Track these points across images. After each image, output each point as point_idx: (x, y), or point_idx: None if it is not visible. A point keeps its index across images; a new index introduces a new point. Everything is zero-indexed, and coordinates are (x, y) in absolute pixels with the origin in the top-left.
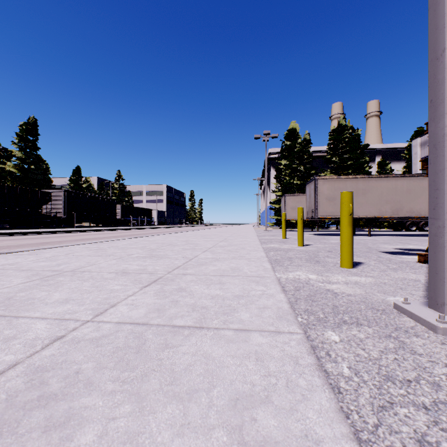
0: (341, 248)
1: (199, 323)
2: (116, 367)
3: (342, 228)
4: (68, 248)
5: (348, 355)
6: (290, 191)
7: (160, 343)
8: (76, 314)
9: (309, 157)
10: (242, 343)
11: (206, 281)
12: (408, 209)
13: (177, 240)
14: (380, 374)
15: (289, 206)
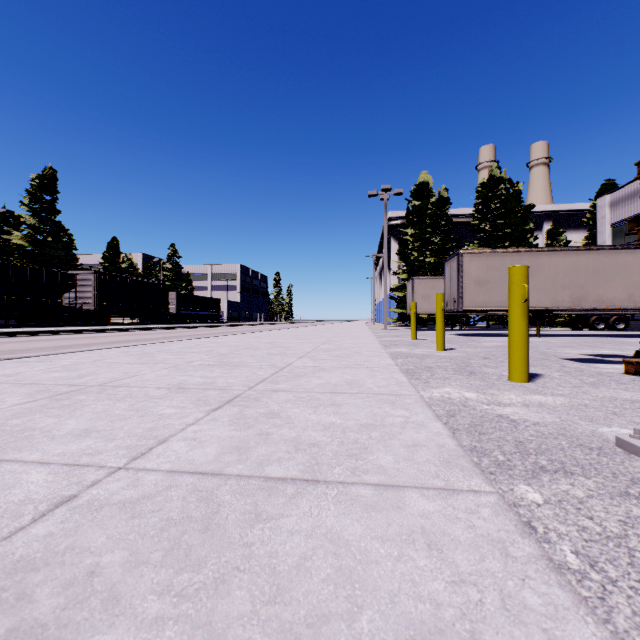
0: (510, 352)
1: (310, 472)
2: (165, 562)
3: (512, 321)
4: (97, 353)
5: (567, 528)
6: (419, 272)
7: (245, 512)
8: (100, 456)
9: (447, 223)
10: (394, 513)
11: (310, 401)
12: (595, 298)
13: (258, 342)
14: (635, 565)
15: (419, 294)
